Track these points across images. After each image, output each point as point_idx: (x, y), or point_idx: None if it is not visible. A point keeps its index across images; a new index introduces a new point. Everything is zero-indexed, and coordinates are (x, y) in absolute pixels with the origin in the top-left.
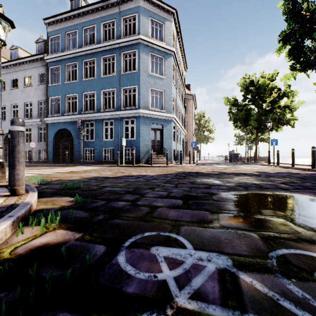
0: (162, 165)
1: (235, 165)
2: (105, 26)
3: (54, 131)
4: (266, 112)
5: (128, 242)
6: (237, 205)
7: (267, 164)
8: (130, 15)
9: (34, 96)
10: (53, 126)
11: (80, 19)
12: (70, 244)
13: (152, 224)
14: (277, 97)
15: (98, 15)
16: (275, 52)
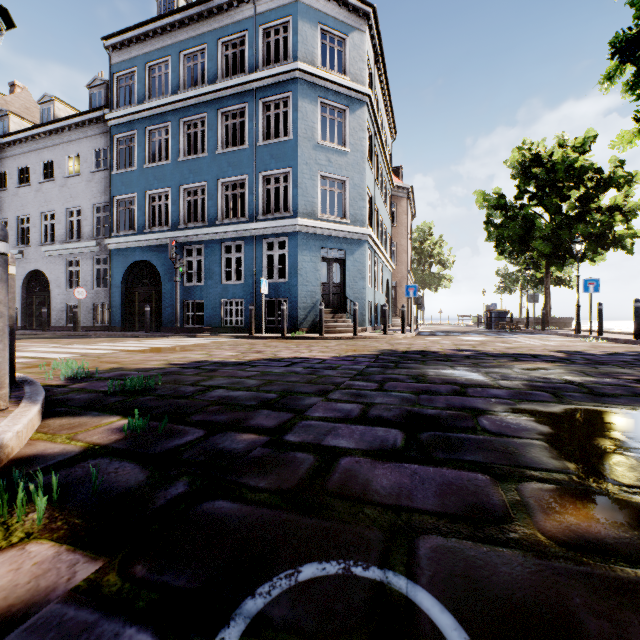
0: (344, 335)
1: (502, 335)
2: (226, 50)
3: (124, 265)
4: (570, 221)
5: (242, 618)
6: (559, 451)
7: (575, 333)
8: (276, 20)
9: (86, 195)
10: (122, 255)
11: (175, 34)
12: (42, 619)
13: (326, 523)
14: (594, 188)
15: (210, 25)
16: (599, 83)
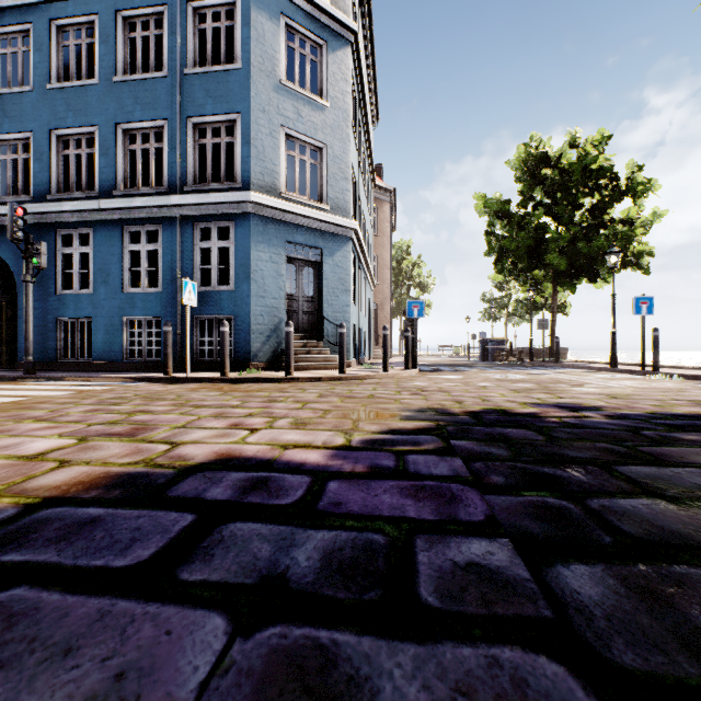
0: (323, 373)
1: (524, 369)
2: None
3: None
4: (587, 232)
5: None
6: None
7: (610, 366)
8: None
9: None
10: None
11: None
12: None
13: None
14: (610, 196)
15: None
16: None
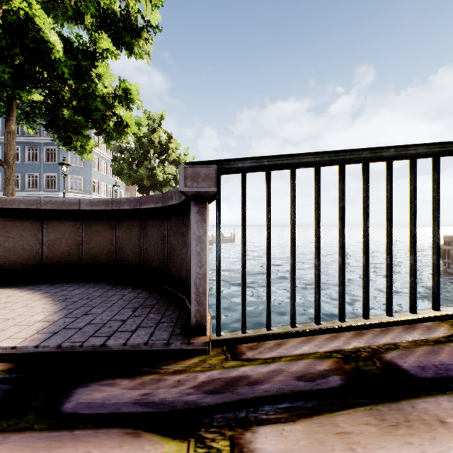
0: None
1: None
2: None
3: None
4: None
5: None
6: None
7: None
8: None
9: None
10: None
11: None
12: None
13: None
14: None
15: None
16: None
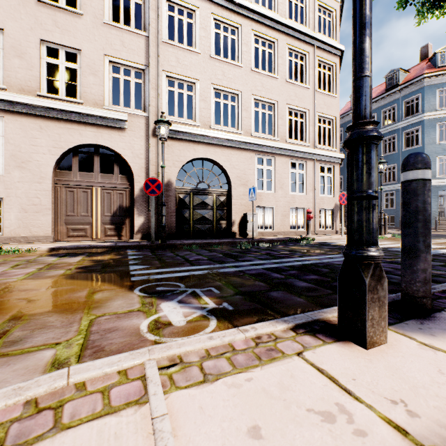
0: None
1: None
2: None
3: None
4: None
5: None
6: None
7: None
8: (412, 96)
9: None
10: None
11: None
12: None
13: None
14: None
15: (377, 105)
16: None
